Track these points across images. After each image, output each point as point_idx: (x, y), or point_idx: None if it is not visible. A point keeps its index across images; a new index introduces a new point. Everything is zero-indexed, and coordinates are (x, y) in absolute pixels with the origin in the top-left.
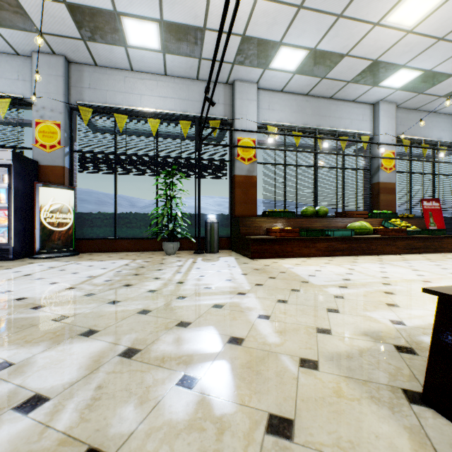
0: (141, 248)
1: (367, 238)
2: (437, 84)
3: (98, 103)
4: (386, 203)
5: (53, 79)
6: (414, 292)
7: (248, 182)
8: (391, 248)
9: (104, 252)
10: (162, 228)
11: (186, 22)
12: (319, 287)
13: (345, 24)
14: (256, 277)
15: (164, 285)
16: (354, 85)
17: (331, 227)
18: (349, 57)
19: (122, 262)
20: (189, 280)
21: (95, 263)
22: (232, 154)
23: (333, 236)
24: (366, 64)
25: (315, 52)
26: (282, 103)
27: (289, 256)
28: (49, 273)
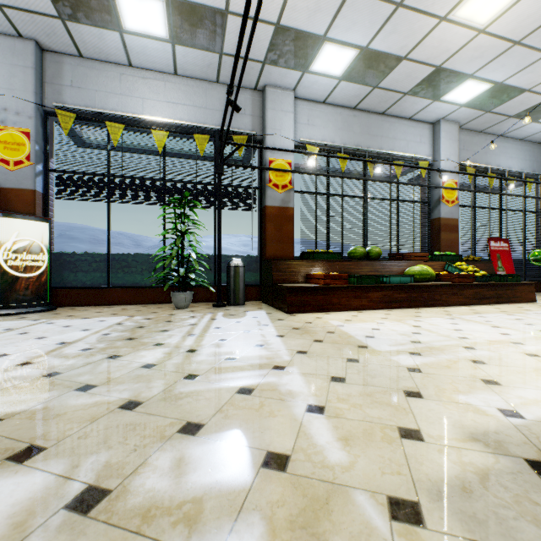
0: (143, 299)
1: (430, 286)
2: (508, 101)
3: (84, 107)
4: (448, 243)
5: (19, 71)
6: (510, 360)
7: (282, 215)
8: (458, 298)
9: (93, 305)
10: (171, 273)
11: (202, 1)
12: (384, 354)
13: (405, 16)
14: (297, 341)
15: (167, 356)
16: (412, 98)
17: (385, 272)
18: (408, 61)
19: (114, 320)
20: (205, 347)
21: (76, 321)
22: (262, 179)
23: (389, 283)
24: (427, 71)
25: (367, 52)
26: (324, 117)
27: (336, 309)
28: (1, 339)
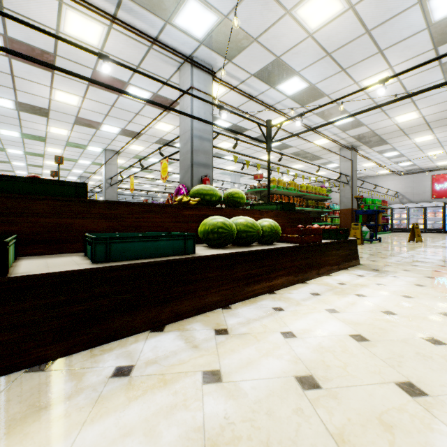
0: None
1: None
2: None
3: None
4: None
5: None
6: (444, 303)
7: None
8: None
9: None
10: None
11: None
12: None
13: None
14: None
15: None
16: None
17: None
18: None
19: None
20: None
21: None
22: None
23: None
24: None
25: None
26: None
27: None
28: None
